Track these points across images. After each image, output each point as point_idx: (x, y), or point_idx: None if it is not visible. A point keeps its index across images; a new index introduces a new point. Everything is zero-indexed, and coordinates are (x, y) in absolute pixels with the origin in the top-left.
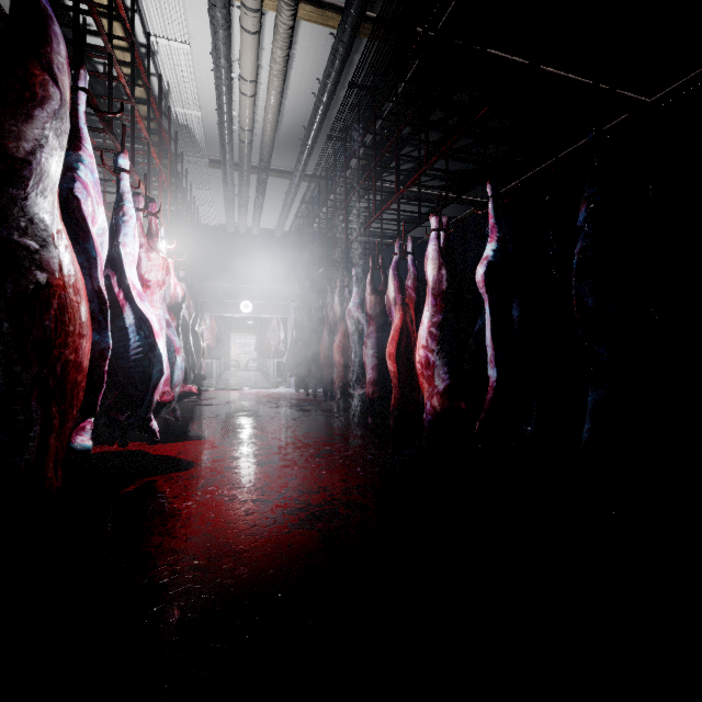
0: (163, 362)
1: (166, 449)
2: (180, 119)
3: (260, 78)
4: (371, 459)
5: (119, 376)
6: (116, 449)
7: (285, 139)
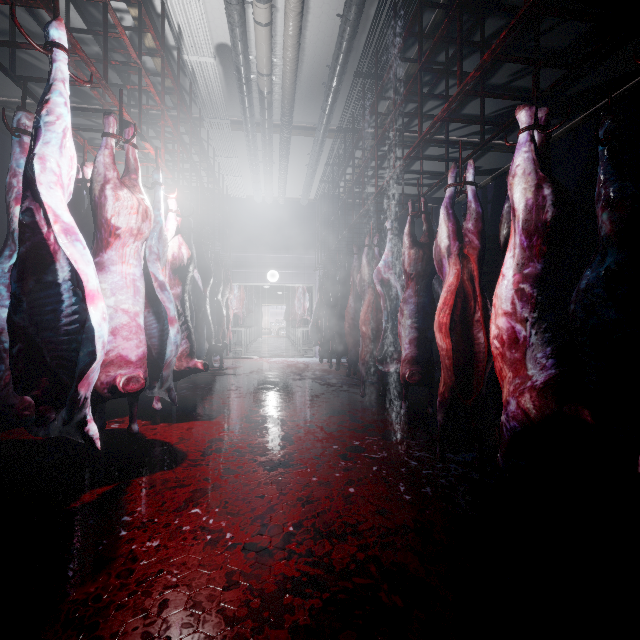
0: (99, 336)
1: (168, 432)
2: (197, 73)
3: (276, 2)
4: (416, 467)
5: (45, 357)
6: (117, 429)
7: (307, 86)
